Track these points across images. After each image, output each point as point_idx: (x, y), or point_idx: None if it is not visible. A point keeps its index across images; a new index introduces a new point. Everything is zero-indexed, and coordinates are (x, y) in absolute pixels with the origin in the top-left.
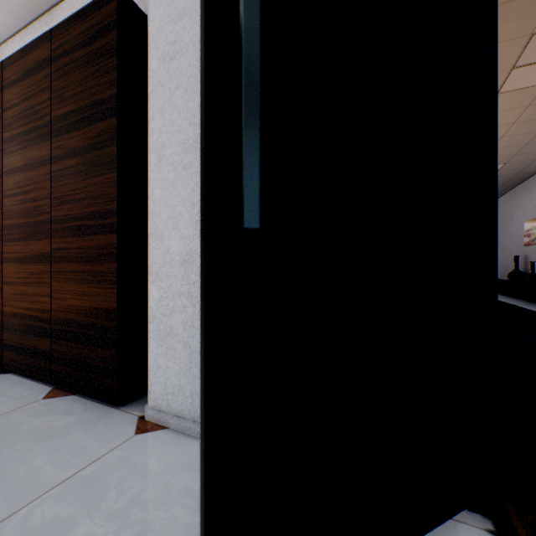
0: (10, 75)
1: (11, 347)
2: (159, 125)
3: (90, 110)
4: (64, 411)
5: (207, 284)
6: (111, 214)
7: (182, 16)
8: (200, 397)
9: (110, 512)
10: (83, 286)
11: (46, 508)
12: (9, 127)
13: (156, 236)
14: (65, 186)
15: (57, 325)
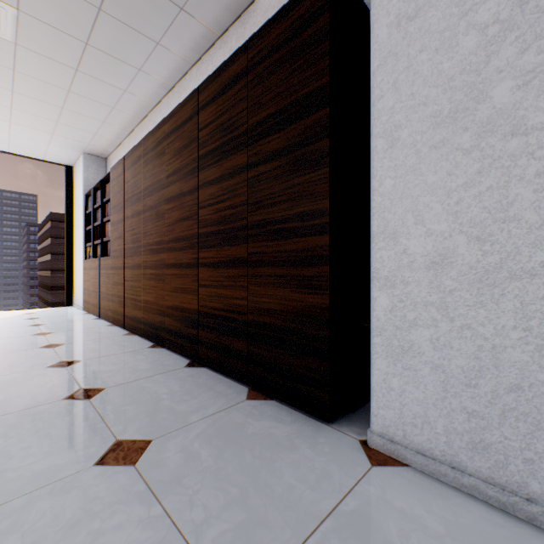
0: (205, 97)
1: (206, 343)
2: (390, 103)
3: (293, 108)
4: (275, 418)
5: None
6: (320, 214)
7: None
8: None
9: None
10: (284, 291)
11: None
12: (204, 145)
13: (384, 235)
14: (263, 190)
15: (253, 328)
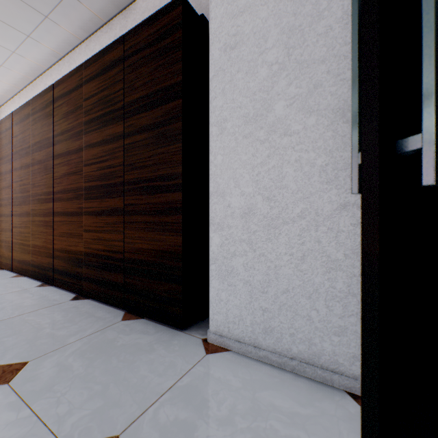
0: (89, 73)
1: (90, 279)
2: (220, 103)
3: (158, 95)
4: (142, 331)
5: (380, 234)
6: (177, 177)
7: (242, 12)
8: (361, 333)
9: (218, 419)
10: (151, 234)
11: (166, 410)
12: (88, 112)
13: (217, 193)
14: (136, 155)
15: (129, 263)
